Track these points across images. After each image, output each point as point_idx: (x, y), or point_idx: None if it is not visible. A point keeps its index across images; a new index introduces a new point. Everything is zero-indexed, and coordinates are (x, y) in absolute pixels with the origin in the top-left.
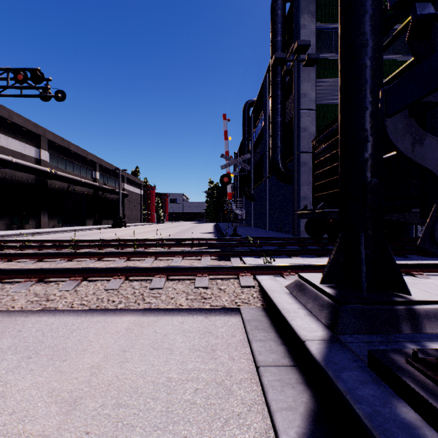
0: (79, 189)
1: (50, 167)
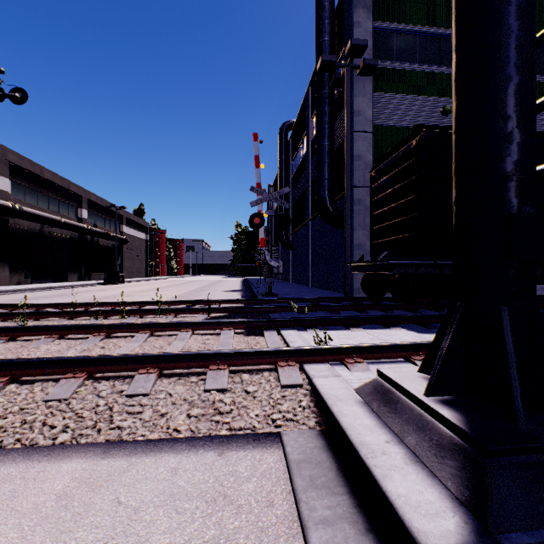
0: (57, 231)
1: (14, 200)
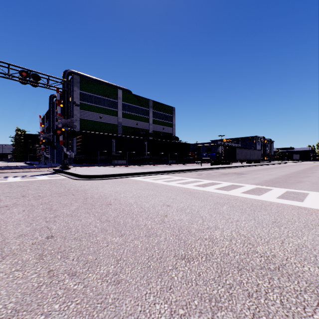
0: None
1: None
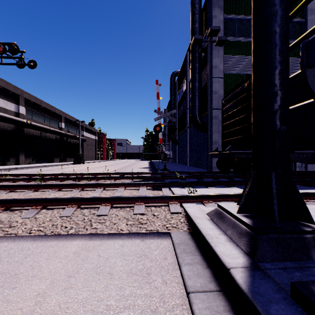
0: (48, 135)
1: (27, 119)
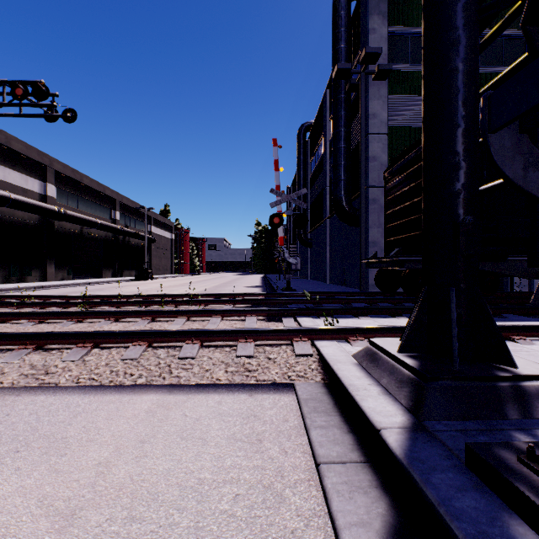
0: (94, 232)
1: (59, 205)
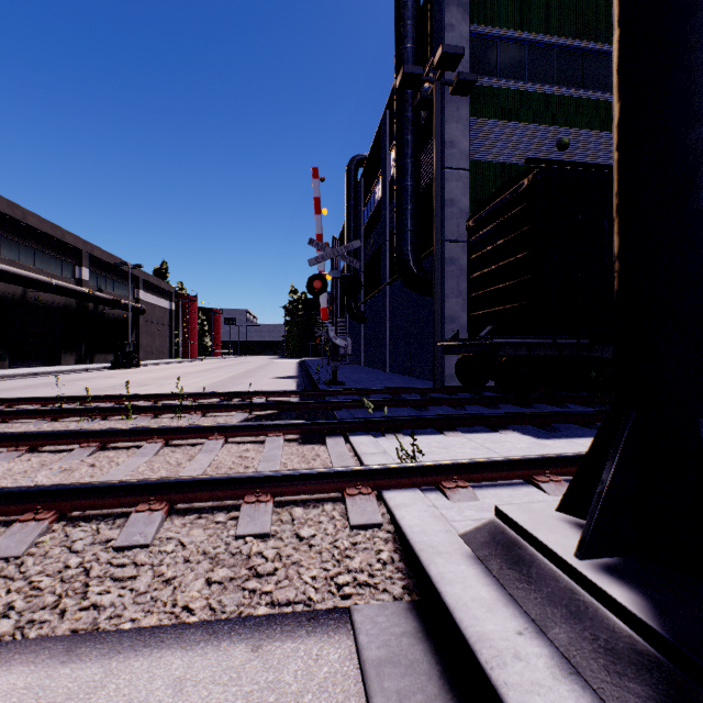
0: (46, 297)
1: None
